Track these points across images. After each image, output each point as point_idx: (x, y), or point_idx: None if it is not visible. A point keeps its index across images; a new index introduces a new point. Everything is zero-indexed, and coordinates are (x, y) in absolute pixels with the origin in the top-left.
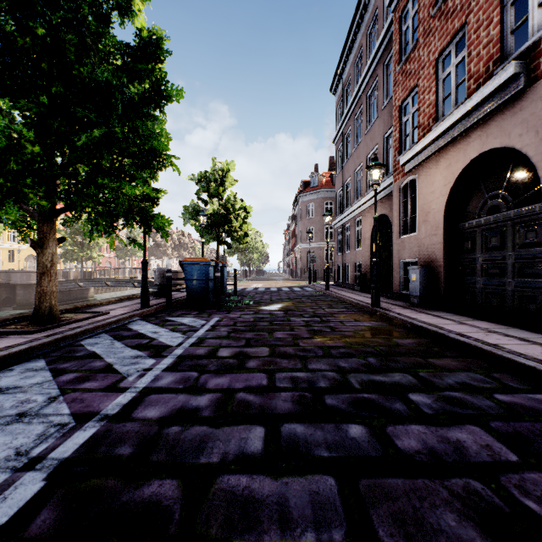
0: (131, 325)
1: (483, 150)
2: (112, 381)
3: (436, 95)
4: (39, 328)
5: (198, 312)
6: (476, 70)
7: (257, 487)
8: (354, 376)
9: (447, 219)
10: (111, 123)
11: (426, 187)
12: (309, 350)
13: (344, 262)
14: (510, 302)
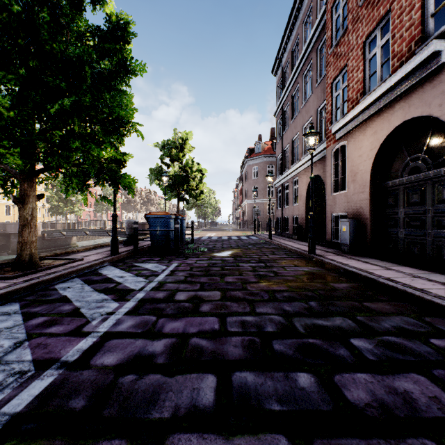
0: (101, 270)
1: (406, 119)
2: (76, 325)
3: (363, 73)
4: (19, 273)
5: (160, 258)
6: (399, 50)
7: None
8: (298, 320)
9: (373, 179)
10: (81, 92)
11: (354, 152)
12: (256, 294)
13: (283, 216)
14: (429, 250)
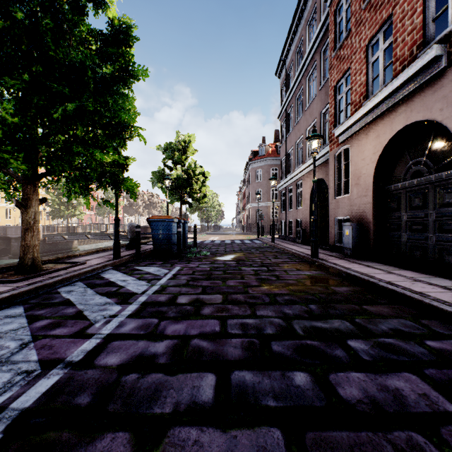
0: (104, 274)
1: (408, 123)
2: (80, 327)
3: (366, 76)
4: (22, 277)
5: (162, 262)
6: (401, 54)
7: (207, 441)
8: (297, 322)
9: (376, 183)
10: (84, 98)
11: (357, 155)
12: (257, 297)
13: (287, 219)
14: (431, 254)
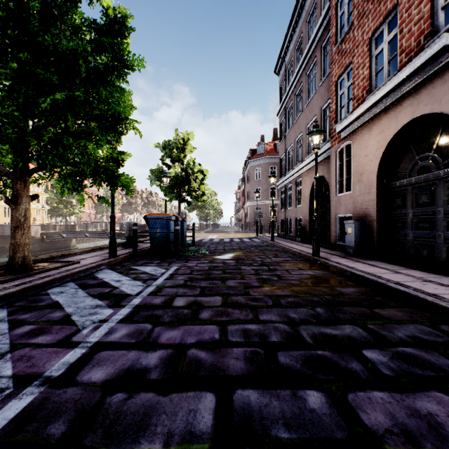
0: (98, 274)
1: (415, 116)
2: (65, 334)
3: (369, 69)
4: (10, 277)
5: (160, 261)
6: (407, 45)
7: None
8: (305, 328)
9: (380, 179)
10: (74, 87)
11: (360, 151)
12: (259, 299)
13: (286, 217)
14: (439, 253)
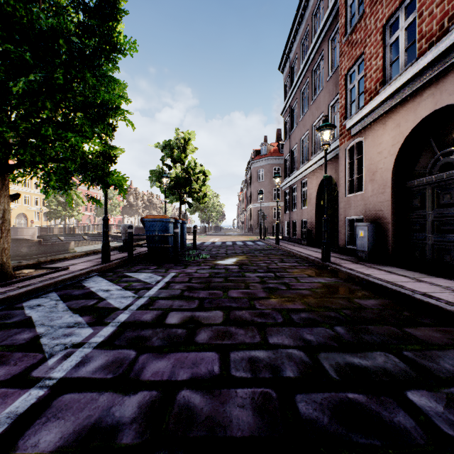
0: (86, 282)
1: (437, 107)
2: (25, 366)
3: (383, 59)
4: None
5: (156, 267)
6: (428, 29)
7: None
8: (326, 357)
9: (395, 178)
10: (52, 67)
11: (373, 148)
12: (267, 314)
13: (291, 220)
14: None
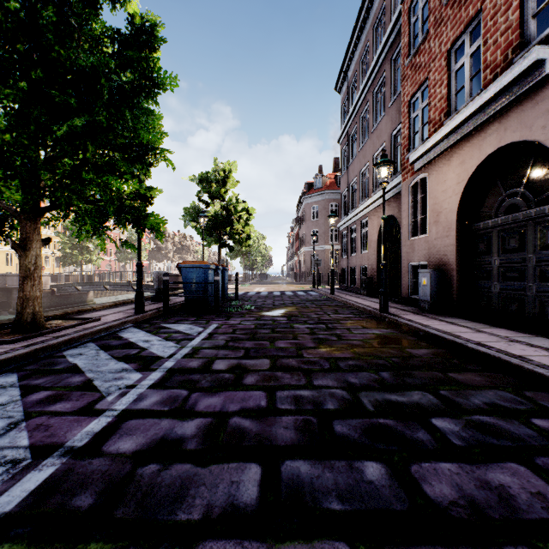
0: (122, 333)
1: (501, 144)
2: (87, 401)
3: (448, 88)
4: (18, 337)
5: (196, 319)
6: (493, 59)
7: None
8: (366, 395)
9: (460, 220)
10: (95, 111)
11: (437, 186)
12: (314, 362)
13: (349, 266)
14: (530, 308)
